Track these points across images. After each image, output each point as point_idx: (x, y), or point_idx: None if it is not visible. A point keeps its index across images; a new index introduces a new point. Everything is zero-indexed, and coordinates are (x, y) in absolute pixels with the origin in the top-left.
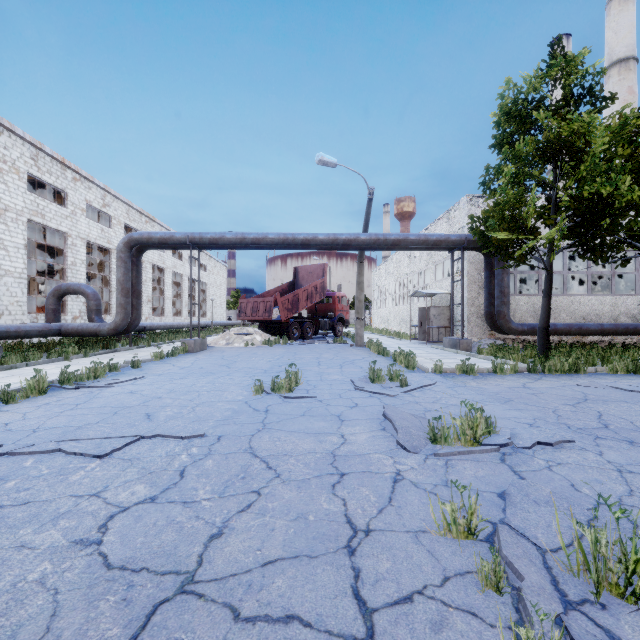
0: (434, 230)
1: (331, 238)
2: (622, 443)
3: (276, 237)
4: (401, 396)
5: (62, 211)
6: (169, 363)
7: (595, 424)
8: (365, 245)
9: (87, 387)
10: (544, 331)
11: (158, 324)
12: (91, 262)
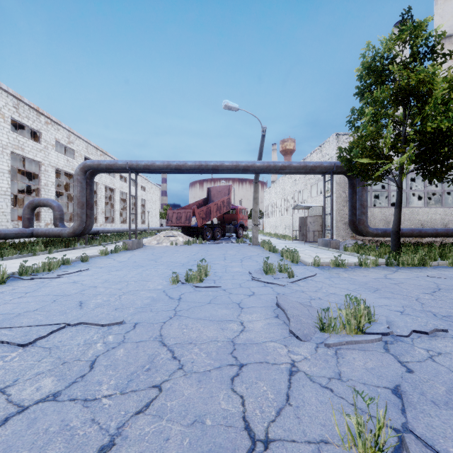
0: (310, 160)
1: (234, 164)
2: None
3: (193, 164)
4: (289, 285)
5: (37, 146)
6: (111, 258)
7: None
8: (259, 170)
9: (39, 278)
10: (396, 234)
11: (108, 229)
12: (62, 185)
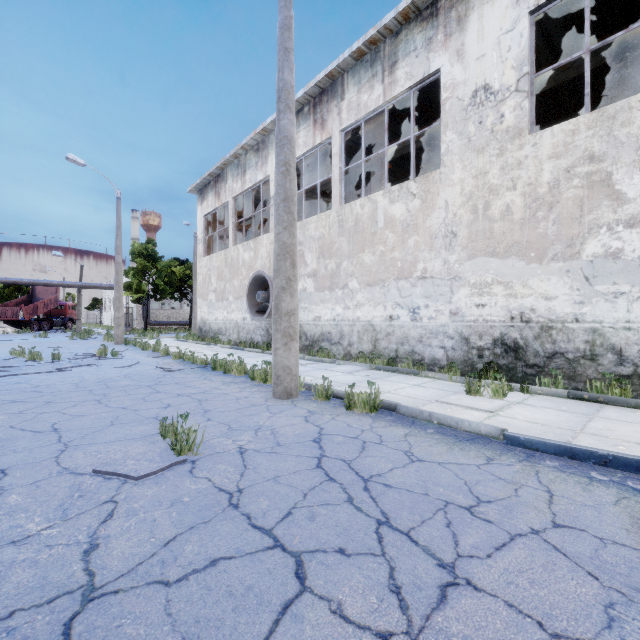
0: None
1: (61, 284)
2: None
3: (28, 281)
4: None
5: None
6: None
7: None
8: (80, 287)
9: None
10: (145, 323)
11: None
12: None
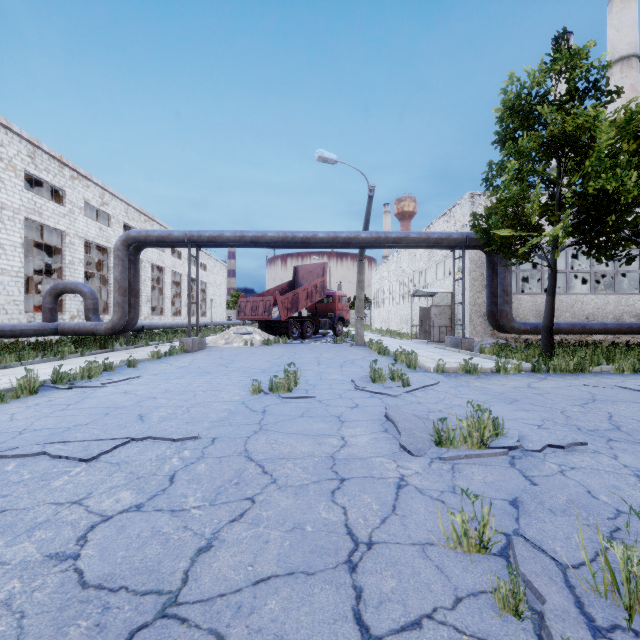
0: (435, 229)
1: (331, 236)
2: (637, 446)
3: (275, 235)
4: (403, 396)
5: (60, 209)
6: (166, 362)
7: (606, 425)
8: (365, 243)
9: (80, 387)
10: (548, 330)
11: (157, 323)
12: (90, 262)
